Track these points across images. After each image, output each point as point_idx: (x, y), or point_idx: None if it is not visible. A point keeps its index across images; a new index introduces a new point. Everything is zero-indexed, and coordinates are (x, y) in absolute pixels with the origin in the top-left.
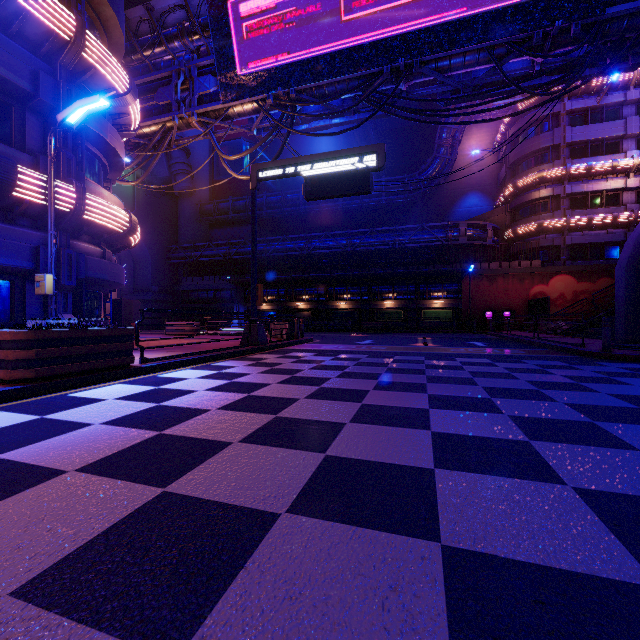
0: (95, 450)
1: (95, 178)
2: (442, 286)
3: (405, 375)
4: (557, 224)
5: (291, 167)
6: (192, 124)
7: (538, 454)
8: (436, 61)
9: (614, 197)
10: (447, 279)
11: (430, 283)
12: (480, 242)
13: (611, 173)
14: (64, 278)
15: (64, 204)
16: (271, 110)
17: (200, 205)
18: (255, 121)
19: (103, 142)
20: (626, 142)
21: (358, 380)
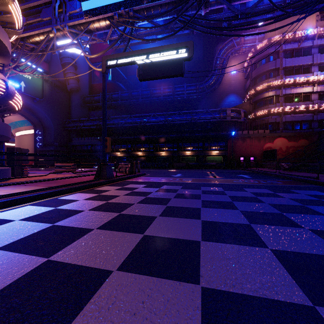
0: None
1: None
2: (217, 143)
3: (221, 210)
4: (278, 110)
5: (129, 58)
6: (66, 35)
7: None
8: None
9: (307, 96)
10: (220, 139)
11: (210, 142)
12: (237, 119)
13: (305, 84)
14: None
15: None
16: (118, 26)
17: (83, 97)
18: (107, 34)
19: None
20: (313, 67)
21: (182, 220)
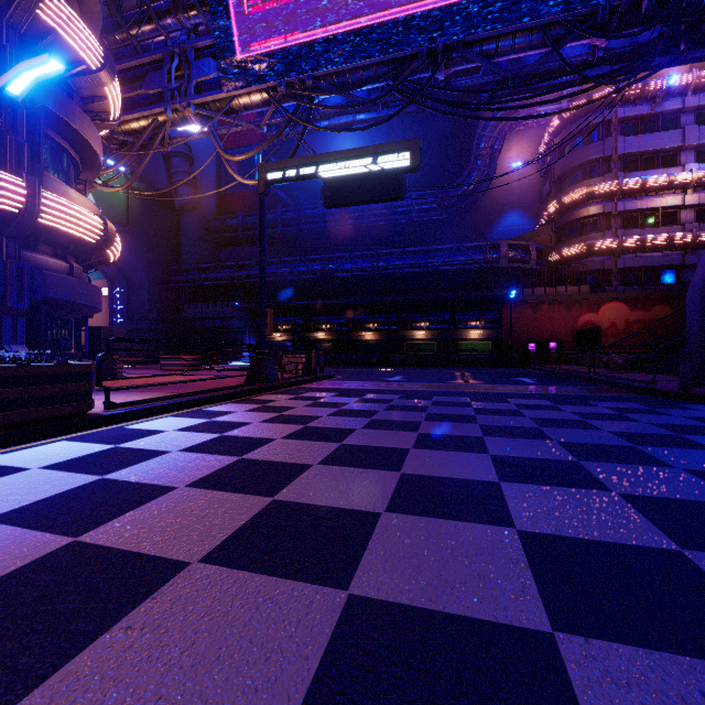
0: None
1: (61, 176)
2: (480, 314)
3: (452, 424)
4: (608, 245)
5: (307, 167)
6: (189, 118)
7: None
8: (481, 43)
9: (670, 215)
10: (486, 306)
11: (467, 311)
12: (523, 265)
13: (667, 189)
14: (12, 299)
15: (10, 202)
16: (284, 102)
17: (205, 221)
18: (265, 115)
19: (70, 130)
20: (684, 154)
21: (392, 432)
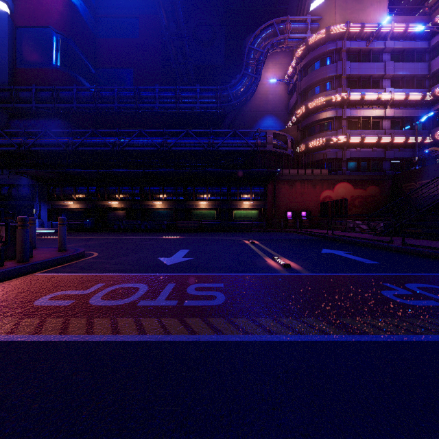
0: None
1: None
2: (251, 189)
3: None
4: (340, 140)
5: None
6: None
7: None
8: None
9: (376, 123)
10: (255, 182)
11: (240, 186)
12: (283, 150)
13: (375, 104)
14: None
15: None
16: None
17: None
18: None
19: None
20: (384, 81)
21: None
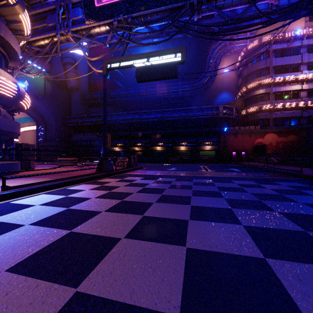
0: None
1: None
2: (210, 139)
3: (209, 198)
4: (268, 107)
5: (128, 61)
6: (69, 39)
7: None
8: (216, 1)
9: (296, 94)
10: (213, 135)
11: (204, 137)
12: (229, 116)
13: (295, 82)
14: None
15: None
16: (117, 31)
17: (83, 95)
18: (107, 38)
19: None
20: (302, 66)
21: (174, 205)
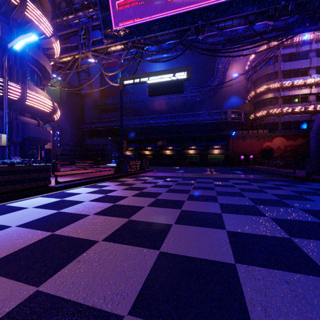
0: (2, 249)
1: (34, 83)
2: (218, 143)
3: (204, 190)
4: (276, 111)
5: (141, 78)
6: (89, 56)
7: (301, 249)
8: (218, 23)
9: (305, 98)
10: (221, 139)
11: (212, 141)
12: (238, 120)
13: (303, 86)
14: (14, 137)
15: (14, 95)
16: (131, 49)
17: (95, 101)
18: (122, 55)
19: (38, 63)
20: (311, 70)
21: (178, 194)
